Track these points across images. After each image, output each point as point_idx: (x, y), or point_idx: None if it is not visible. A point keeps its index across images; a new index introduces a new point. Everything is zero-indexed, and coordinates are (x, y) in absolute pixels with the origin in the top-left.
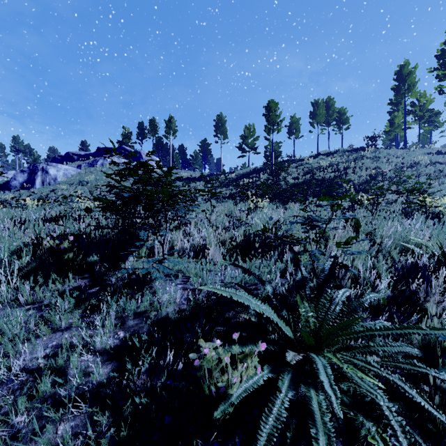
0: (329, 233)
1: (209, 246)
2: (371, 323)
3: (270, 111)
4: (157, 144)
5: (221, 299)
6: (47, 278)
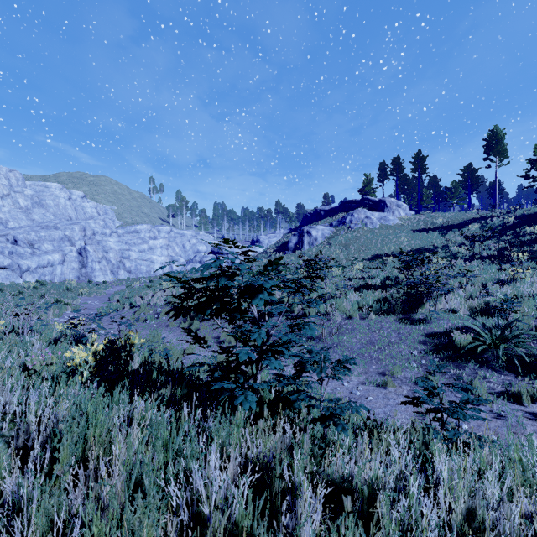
0: None
1: (461, 307)
2: (524, 340)
3: None
4: (401, 183)
5: (462, 326)
6: (391, 313)
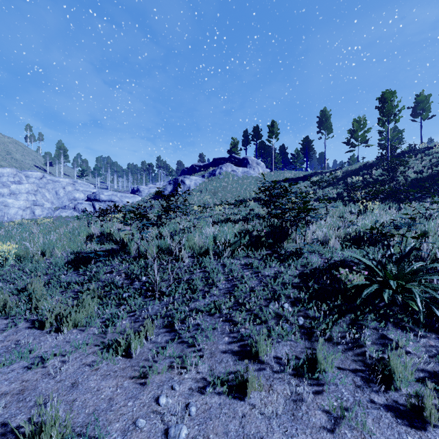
0: (429, 232)
1: (329, 238)
2: (430, 276)
3: (385, 103)
4: (259, 148)
5: (344, 260)
6: (254, 248)
